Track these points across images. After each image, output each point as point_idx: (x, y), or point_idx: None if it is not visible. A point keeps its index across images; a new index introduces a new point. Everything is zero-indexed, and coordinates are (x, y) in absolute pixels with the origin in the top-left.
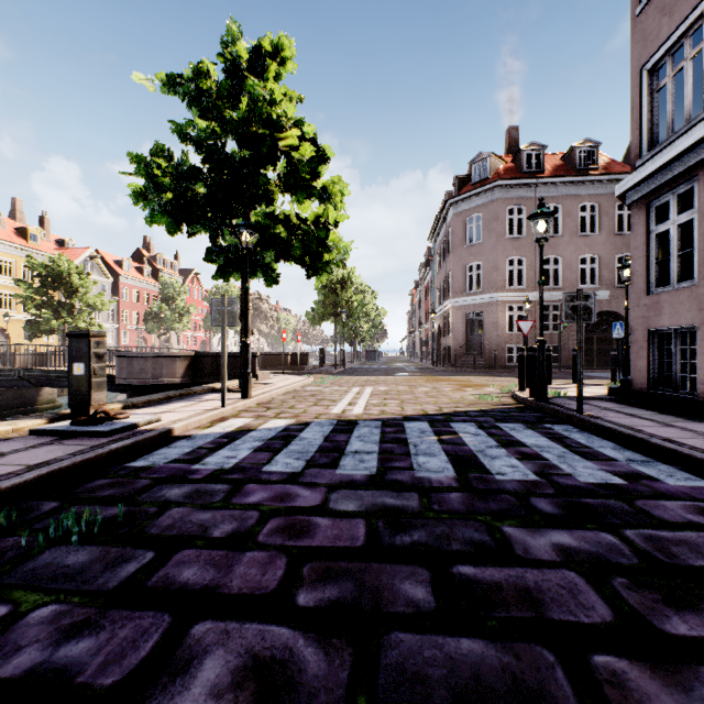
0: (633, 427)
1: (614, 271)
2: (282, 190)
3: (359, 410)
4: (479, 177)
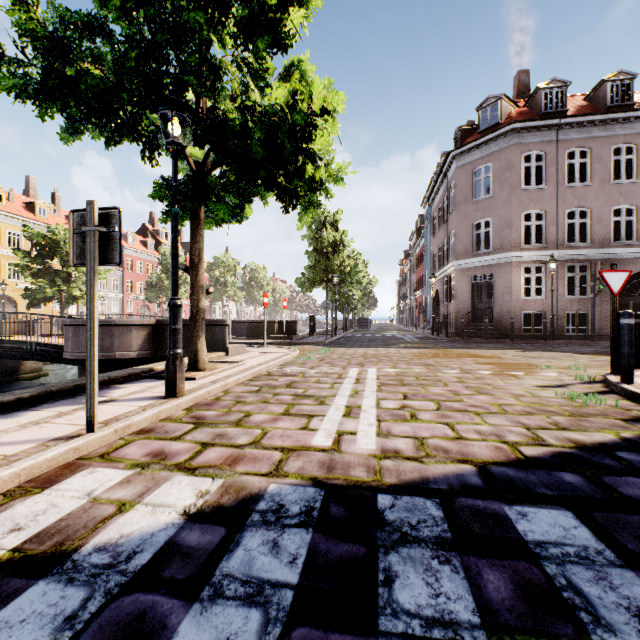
0: None
1: None
2: (240, 65)
3: (369, 437)
4: (487, 124)
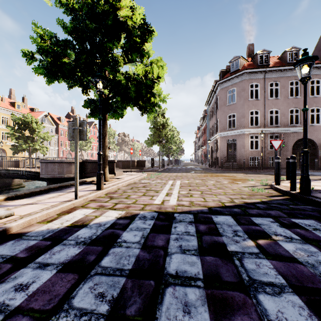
0: None
1: (309, 116)
2: (124, 58)
3: (174, 201)
4: (233, 69)
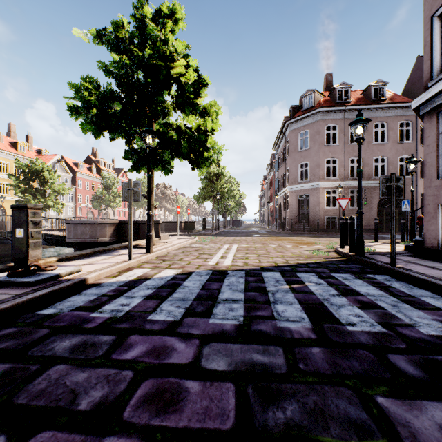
0: (440, 278)
1: (397, 167)
2: (174, 108)
3: (228, 262)
4: (306, 106)
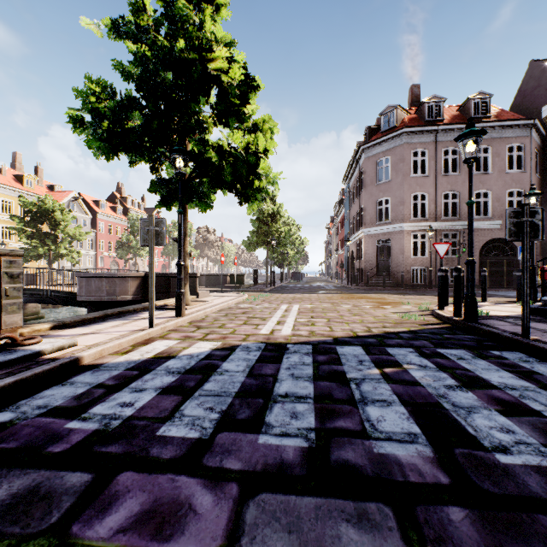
0: None
1: (505, 203)
2: (215, 121)
3: (287, 331)
4: (387, 126)
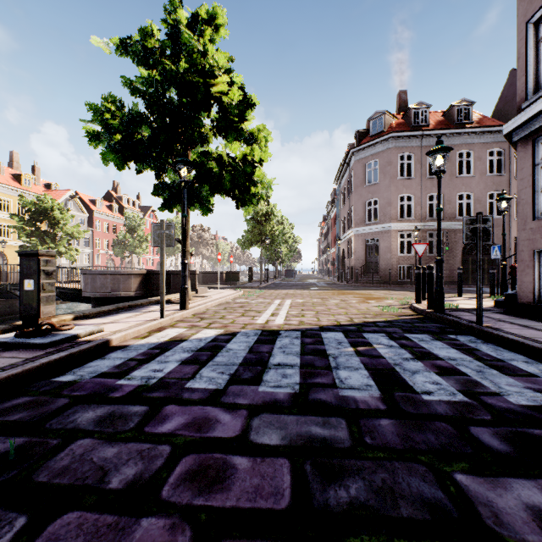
0: (535, 339)
1: (486, 205)
2: (215, 134)
3: (280, 321)
4: (375, 131)
